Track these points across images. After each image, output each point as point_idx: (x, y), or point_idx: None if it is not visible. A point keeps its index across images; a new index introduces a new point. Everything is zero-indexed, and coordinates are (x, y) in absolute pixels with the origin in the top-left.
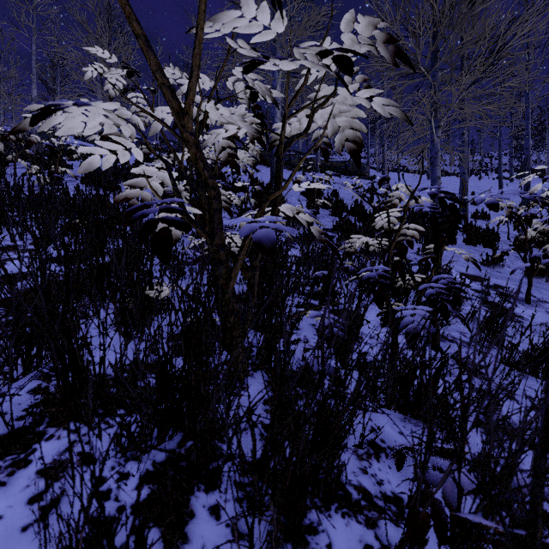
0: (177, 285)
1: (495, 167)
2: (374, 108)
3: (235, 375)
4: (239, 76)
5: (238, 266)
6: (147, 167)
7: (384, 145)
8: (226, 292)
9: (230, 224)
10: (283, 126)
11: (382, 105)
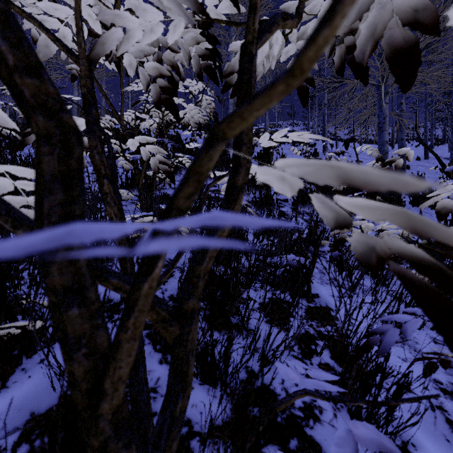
0: None
1: (415, 137)
2: None
3: None
4: None
5: (124, 358)
6: None
7: (325, 116)
8: (91, 431)
9: None
10: None
11: None
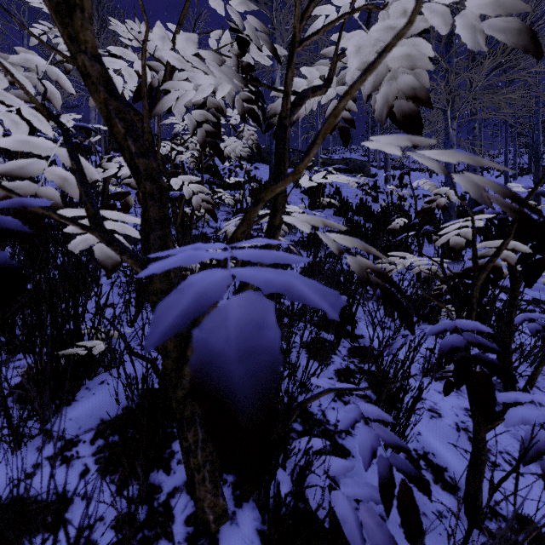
0: (120, 334)
1: None
2: (457, 31)
3: (201, 521)
4: (220, 11)
5: None
6: (28, 138)
7: None
8: (177, 385)
9: (138, 276)
10: (290, 61)
11: (478, 18)
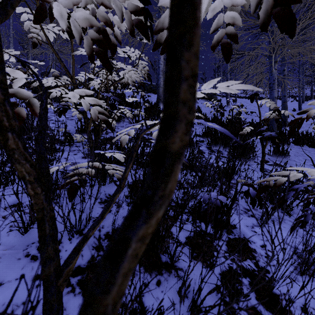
0: None
1: (290, 95)
2: None
3: None
4: None
5: None
6: None
7: (228, 80)
8: None
9: None
10: None
11: None
